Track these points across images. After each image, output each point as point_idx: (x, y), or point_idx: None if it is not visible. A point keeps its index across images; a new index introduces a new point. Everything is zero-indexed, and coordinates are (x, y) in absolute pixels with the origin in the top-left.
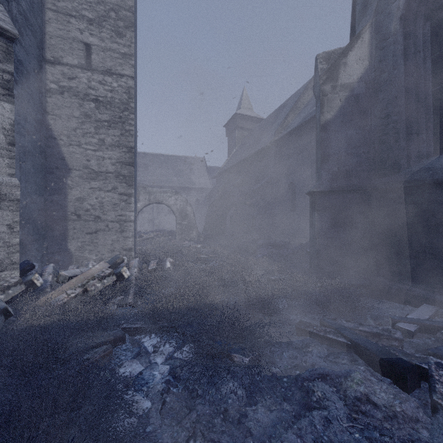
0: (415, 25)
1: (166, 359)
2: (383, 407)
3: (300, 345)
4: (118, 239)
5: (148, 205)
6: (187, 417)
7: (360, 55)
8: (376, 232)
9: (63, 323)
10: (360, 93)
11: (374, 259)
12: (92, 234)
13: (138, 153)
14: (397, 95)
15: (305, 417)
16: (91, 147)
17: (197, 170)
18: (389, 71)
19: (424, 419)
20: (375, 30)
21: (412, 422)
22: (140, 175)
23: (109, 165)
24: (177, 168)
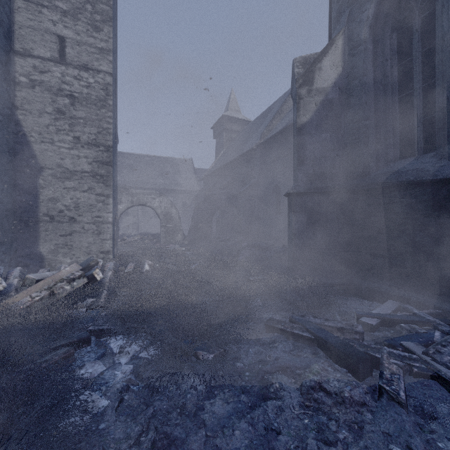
0: (383, 35)
1: (131, 359)
2: (333, 394)
3: (268, 341)
4: (95, 241)
5: (131, 207)
6: (143, 413)
7: (334, 60)
8: (349, 232)
9: (23, 326)
10: (334, 98)
11: (347, 259)
12: (66, 236)
13: (122, 153)
14: (367, 101)
15: (260, 407)
16: (65, 145)
17: (184, 172)
18: (360, 78)
19: (370, 403)
20: (348, 38)
21: (359, 406)
22: (124, 176)
23: (84, 164)
24: (163, 170)
